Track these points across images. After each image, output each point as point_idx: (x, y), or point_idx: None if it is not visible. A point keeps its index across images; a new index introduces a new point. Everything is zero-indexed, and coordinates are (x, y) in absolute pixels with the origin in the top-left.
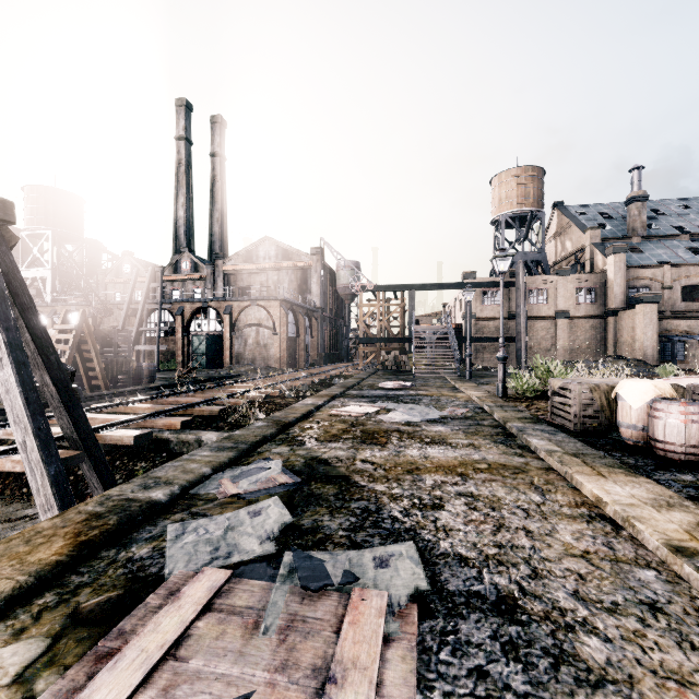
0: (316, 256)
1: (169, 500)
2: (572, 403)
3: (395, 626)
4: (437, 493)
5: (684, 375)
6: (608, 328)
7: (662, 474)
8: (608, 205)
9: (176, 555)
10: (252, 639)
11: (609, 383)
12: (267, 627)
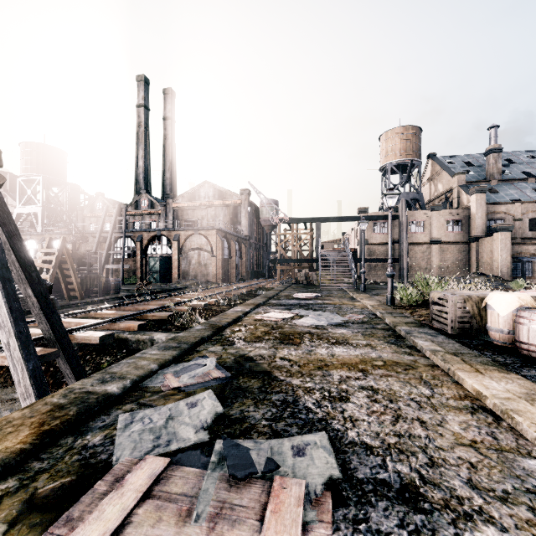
0: (244, 196)
1: (122, 393)
2: (449, 311)
3: (313, 515)
4: (343, 386)
5: (535, 288)
6: (472, 251)
7: (528, 370)
8: (471, 156)
9: (123, 443)
10: (185, 527)
11: (480, 295)
12: (198, 514)
